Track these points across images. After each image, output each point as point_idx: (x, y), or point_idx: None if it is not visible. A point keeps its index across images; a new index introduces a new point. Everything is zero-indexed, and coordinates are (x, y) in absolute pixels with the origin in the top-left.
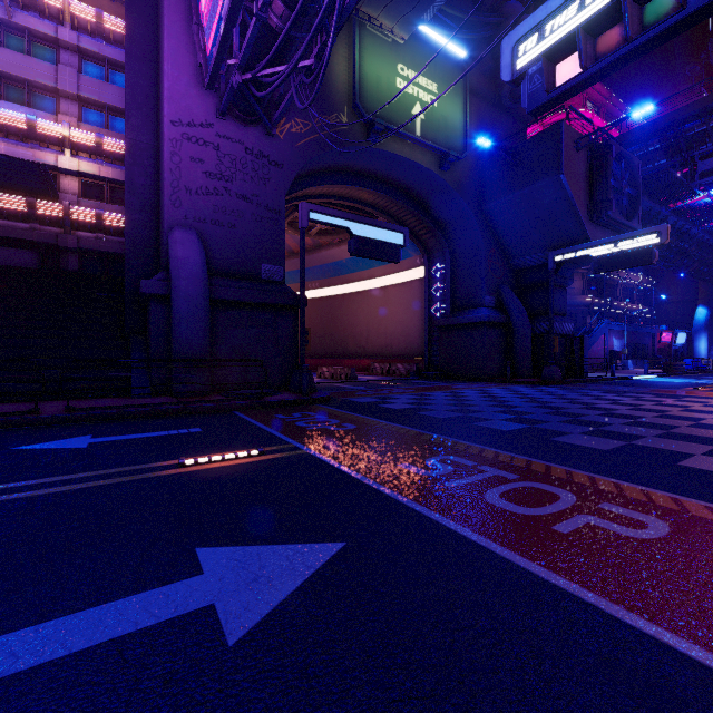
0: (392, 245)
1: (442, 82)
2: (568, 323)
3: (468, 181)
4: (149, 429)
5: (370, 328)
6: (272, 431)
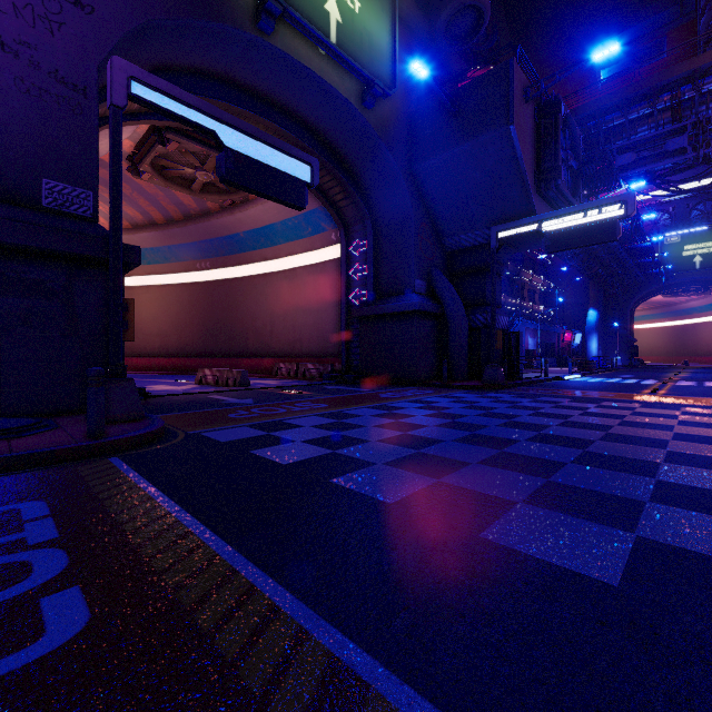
0: (293, 179)
1: None
2: (504, 316)
3: (396, 130)
4: None
5: (275, 319)
6: None
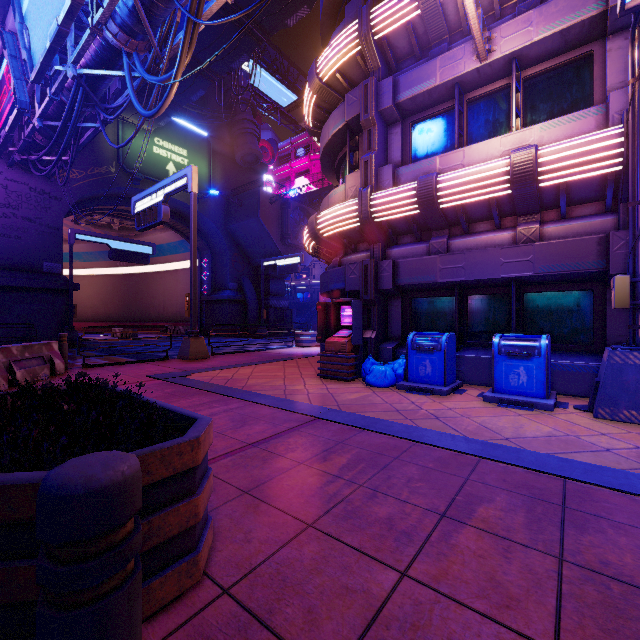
0: (143, 254)
1: (191, 149)
2: (285, 301)
3: (216, 210)
4: None
5: (166, 299)
6: None
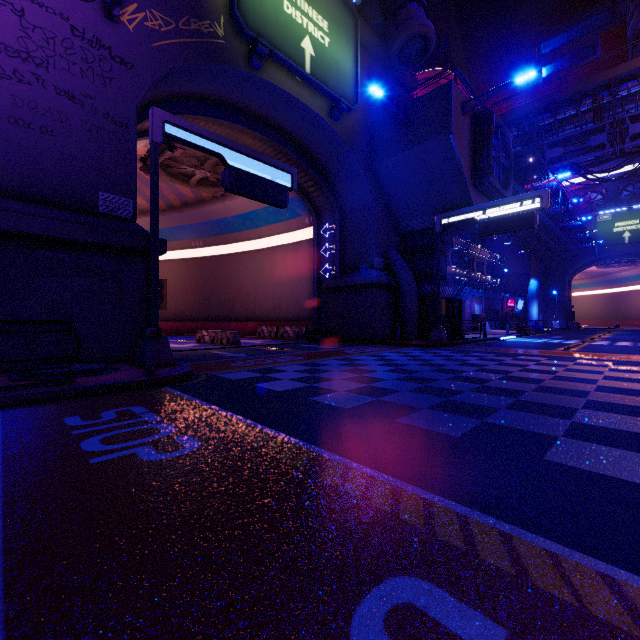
0: (278, 186)
1: (333, 23)
2: (449, 287)
3: (358, 136)
4: None
5: (258, 289)
6: None
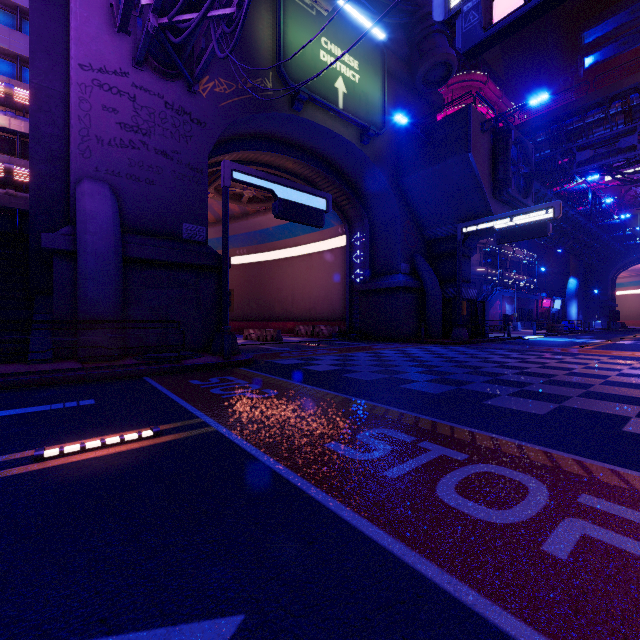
0: (316, 210)
1: (363, 61)
2: (473, 289)
3: (386, 156)
4: (28, 403)
5: (295, 292)
6: (180, 401)
